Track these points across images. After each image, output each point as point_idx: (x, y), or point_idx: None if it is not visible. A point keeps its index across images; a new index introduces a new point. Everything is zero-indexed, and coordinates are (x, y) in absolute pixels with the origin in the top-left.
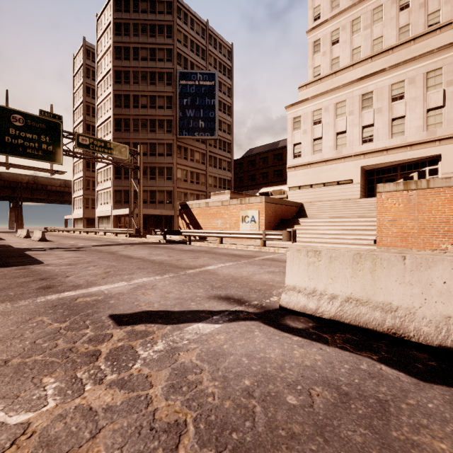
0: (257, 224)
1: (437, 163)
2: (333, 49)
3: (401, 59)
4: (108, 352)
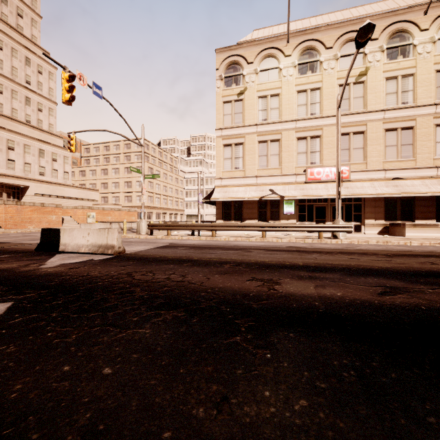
0: None
1: None
2: None
3: None
4: None
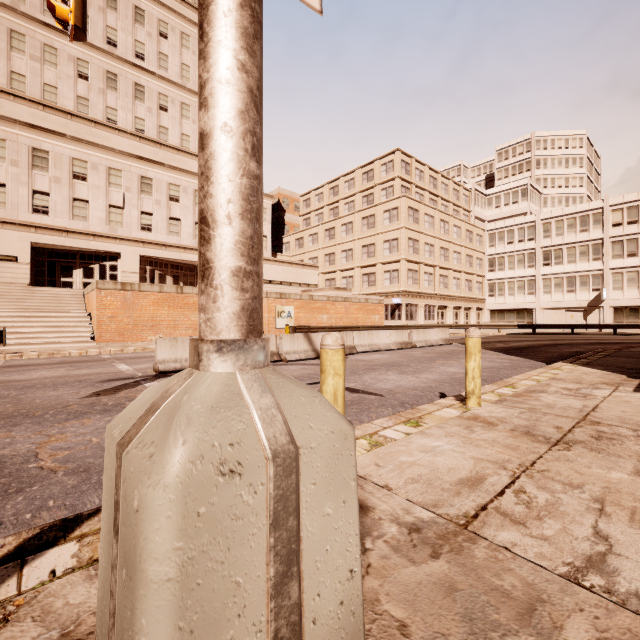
0: None
1: (117, 260)
2: None
3: (82, 134)
4: None
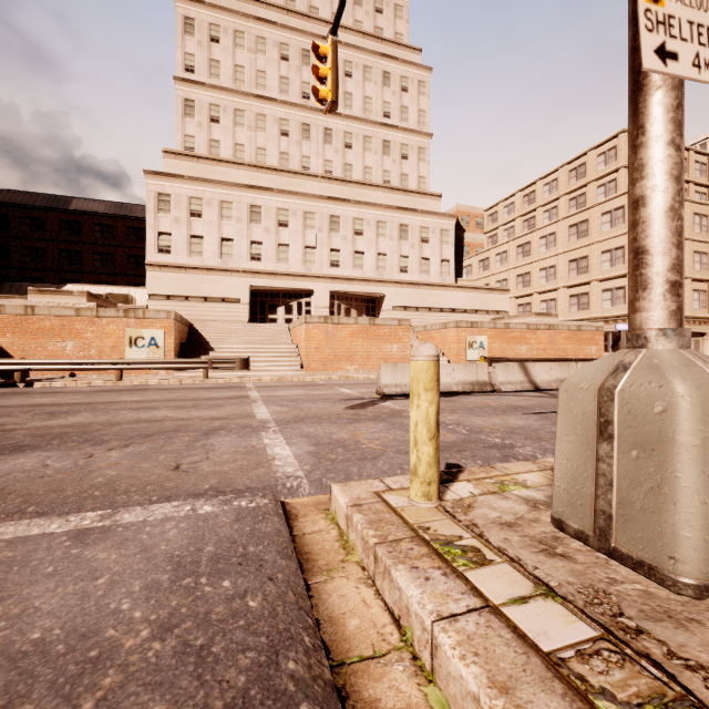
0: (163, 350)
1: (311, 296)
2: (213, 127)
3: (284, 185)
4: (393, 410)
